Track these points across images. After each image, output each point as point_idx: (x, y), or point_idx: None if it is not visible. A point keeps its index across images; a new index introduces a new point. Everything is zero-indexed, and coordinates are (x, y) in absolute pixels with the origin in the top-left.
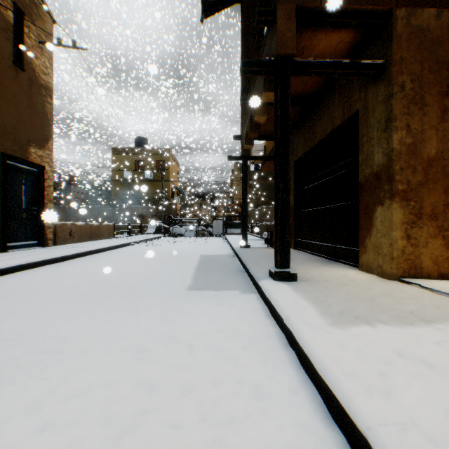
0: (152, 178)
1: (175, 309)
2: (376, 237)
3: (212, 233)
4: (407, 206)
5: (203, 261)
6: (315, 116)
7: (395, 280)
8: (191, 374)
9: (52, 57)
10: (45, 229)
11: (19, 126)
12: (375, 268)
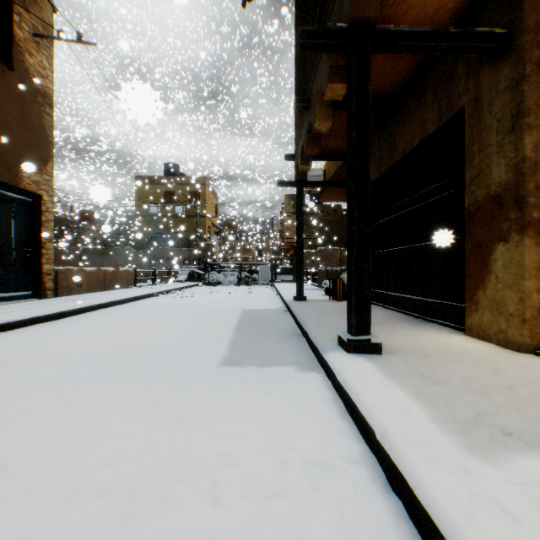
0: (184, 213)
1: (198, 400)
2: (495, 289)
3: (257, 281)
4: None
5: (244, 318)
6: (395, 124)
7: (528, 354)
8: None
9: (53, 55)
10: (42, 275)
11: (6, 142)
12: (494, 333)
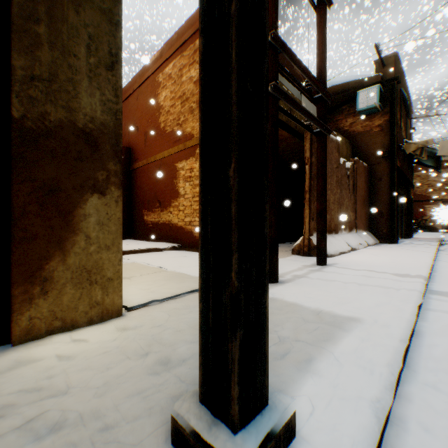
0: None
1: None
2: (88, 252)
3: None
4: None
5: None
6: None
7: (123, 313)
8: None
9: None
10: None
11: None
12: (86, 312)
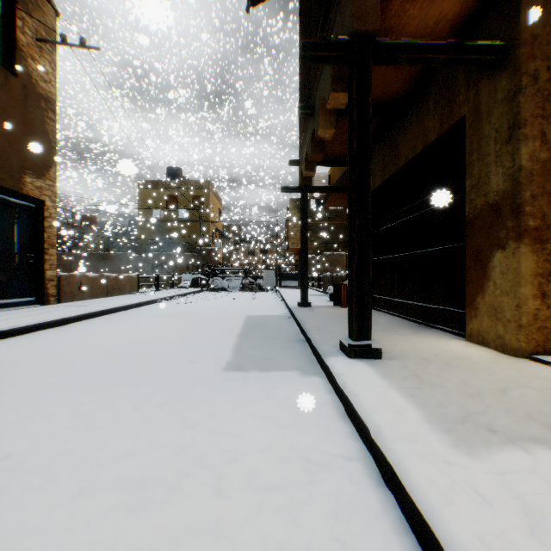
0: (188, 218)
1: (203, 403)
2: (493, 295)
3: (262, 287)
4: (542, 251)
5: (248, 325)
6: (399, 131)
7: (524, 358)
8: (215, 548)
9: (56, 60)
10: (45, 281)
11: (9, 148)
12: (492, 339)
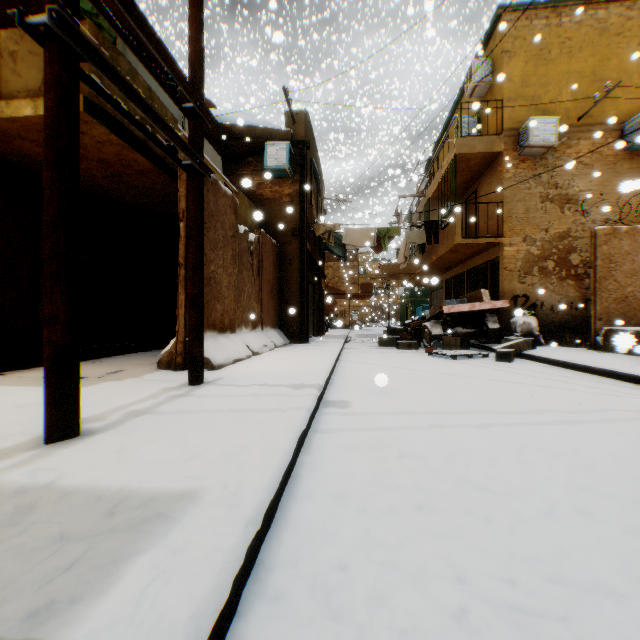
0: None
1: None
2: None
3: None
4: None
5: None
6: None
7: None
8: (427, 520)
9: None
10: None
11: None
12: None
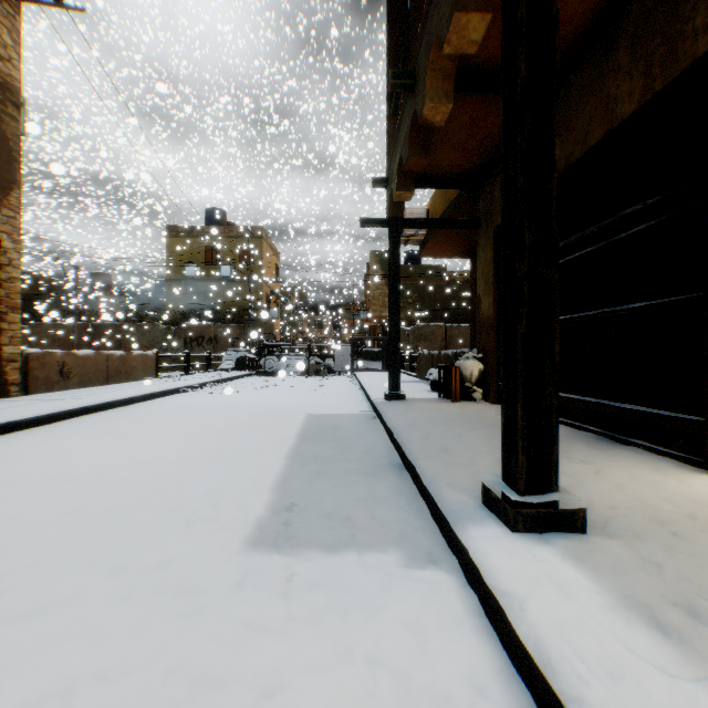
0: (233, 277)
1: (163, 685)
2: None
3: (333, 370)
4: None
5: (308, 432)
6: None
7: None
8: None
9: (20, 28)
10: (1, 363)
11: None
12: None
